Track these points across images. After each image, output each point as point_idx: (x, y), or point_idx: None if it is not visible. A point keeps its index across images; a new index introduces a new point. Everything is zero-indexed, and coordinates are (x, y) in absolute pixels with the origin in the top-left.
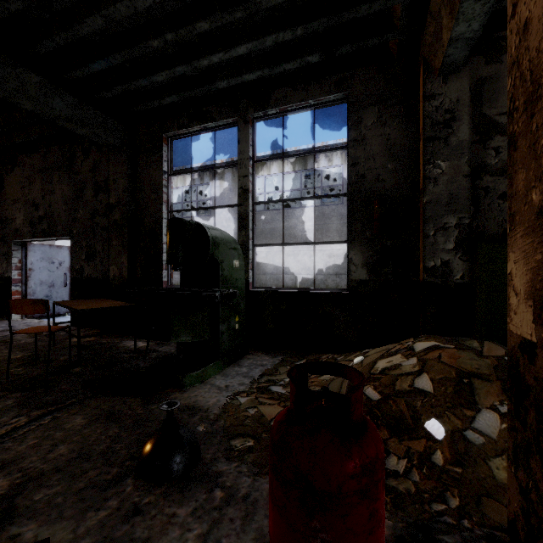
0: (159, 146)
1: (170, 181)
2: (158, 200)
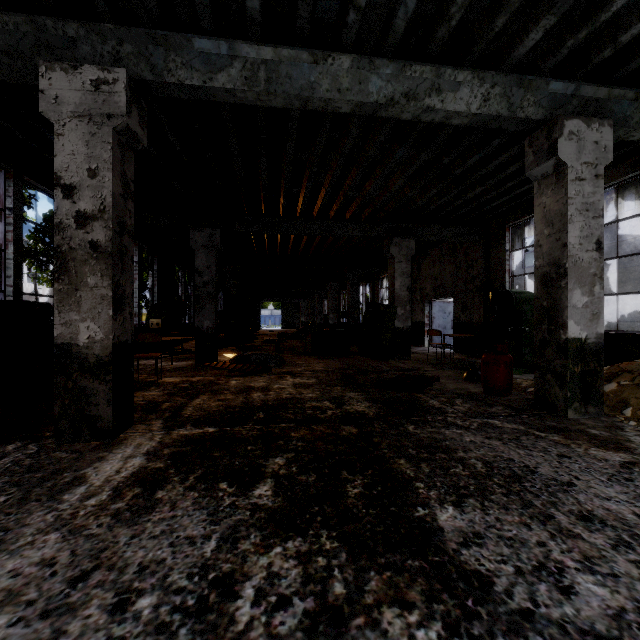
0: (502, 234)
1: (511, 255)
2: (502, 270)
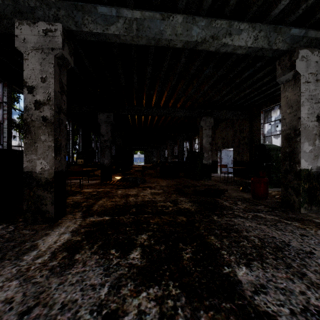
0: (259, 115)
1: (264, 126)
2: (259, 134)
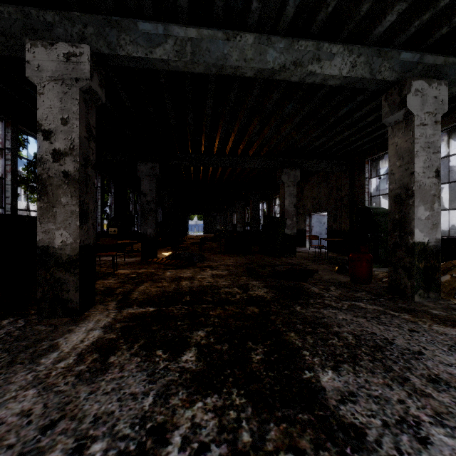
0: (363, 166)
1: (369, 181)
2: (363, 192)
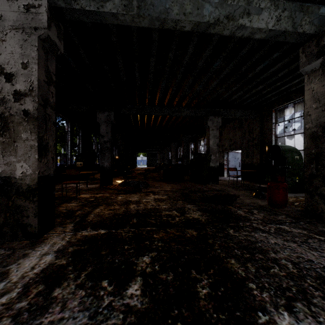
0: (271, 114)
1: (276, 126)
2: (270, 134)
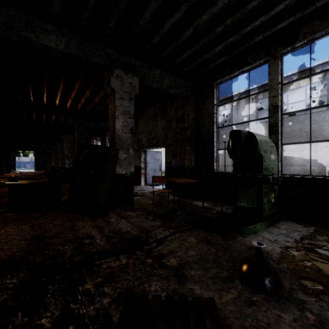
0: (211, 90)
1: (218, 109)
2: (211, 122)
